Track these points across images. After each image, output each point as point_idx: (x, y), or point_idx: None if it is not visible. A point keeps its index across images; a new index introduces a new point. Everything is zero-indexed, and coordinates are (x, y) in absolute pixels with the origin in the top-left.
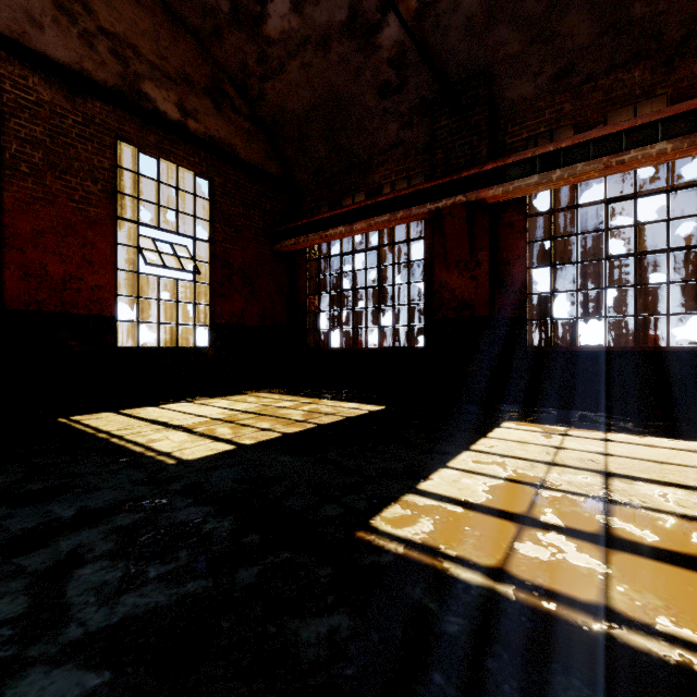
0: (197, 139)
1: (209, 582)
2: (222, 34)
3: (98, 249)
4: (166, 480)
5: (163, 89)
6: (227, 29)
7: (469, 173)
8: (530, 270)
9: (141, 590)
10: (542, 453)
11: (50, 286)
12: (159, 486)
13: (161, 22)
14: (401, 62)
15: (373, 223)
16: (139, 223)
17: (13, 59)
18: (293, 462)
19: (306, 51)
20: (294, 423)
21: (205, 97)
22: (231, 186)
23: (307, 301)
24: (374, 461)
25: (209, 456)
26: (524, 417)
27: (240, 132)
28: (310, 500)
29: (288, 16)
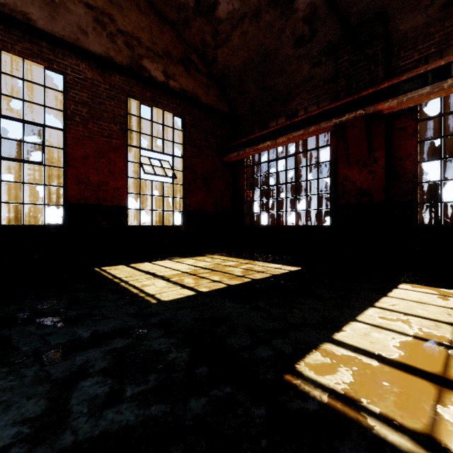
0: (175, 92)
1: (167, 407)
2: (190, 22)
3: (117, 165)
4: (148, 315)
5: (155, 63)
6: (192, 18)
7: (368, 92)
8: (420, 164)
9: (118, 407)
10: (443, 314)
11: (91, 189)
12: (144, 319)
13: (153, 21)
14: (312, 18)
15: (291, 137)
16: (141, 148)
17: (72, 55)
18: (234, 307)
19: (244, 23)
20: (236, 277)
21: (179, 65)
22: (195, 121)
23: (245, 194)
24: (295, 311)
25: (178, 299)
26: (417, 281)
27: (201, 85)
28: (247, 340)
29: (231, 1)
